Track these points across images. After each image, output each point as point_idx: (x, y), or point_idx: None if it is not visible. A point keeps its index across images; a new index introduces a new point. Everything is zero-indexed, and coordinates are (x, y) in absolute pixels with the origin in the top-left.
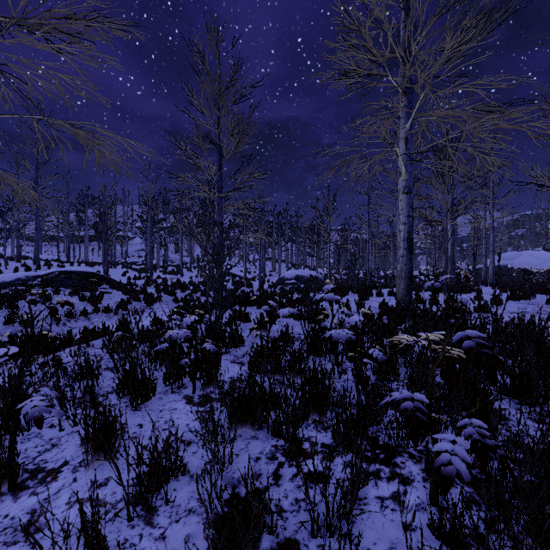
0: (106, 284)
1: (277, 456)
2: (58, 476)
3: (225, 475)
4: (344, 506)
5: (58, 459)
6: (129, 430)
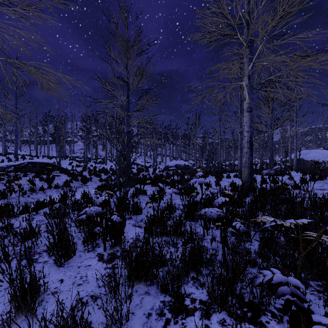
0: (58, 170)
1: (164, 312)
2: None
3: None
4: None
5: None
6: (52, 285)
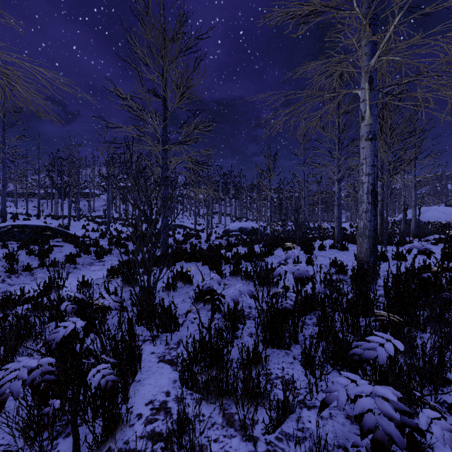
0: (60, 237)
1: None
2: None
3: None
4: None
5: None
6: None
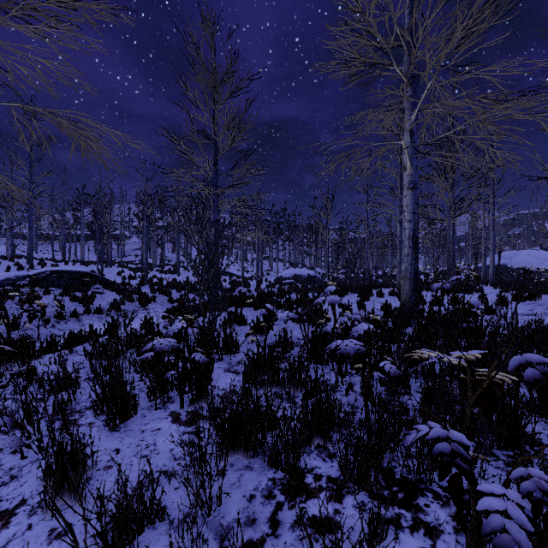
0: (100, 284)
1: (274, 494)
2: (10, 521)
3: (212, 521)
4: None
5: (14, 496)
6: (103, 458)
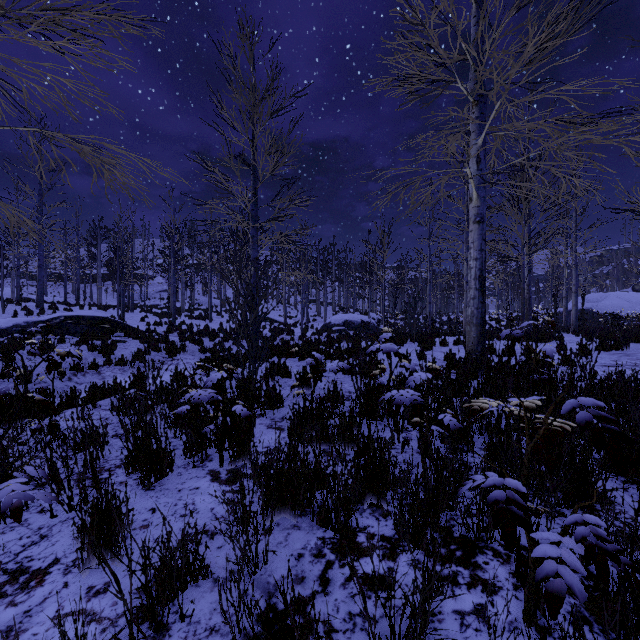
0: (121, 331)
1: (324, 553)
2: (44, 579)
3: (258, 579)
4: (414, 629)
5: (46, 555)
6: (138, 517)
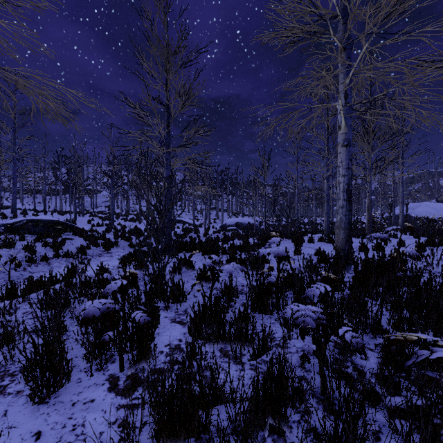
0: (70, 231)
1: None
2: None
3: None
4: None
5: None
6: None
